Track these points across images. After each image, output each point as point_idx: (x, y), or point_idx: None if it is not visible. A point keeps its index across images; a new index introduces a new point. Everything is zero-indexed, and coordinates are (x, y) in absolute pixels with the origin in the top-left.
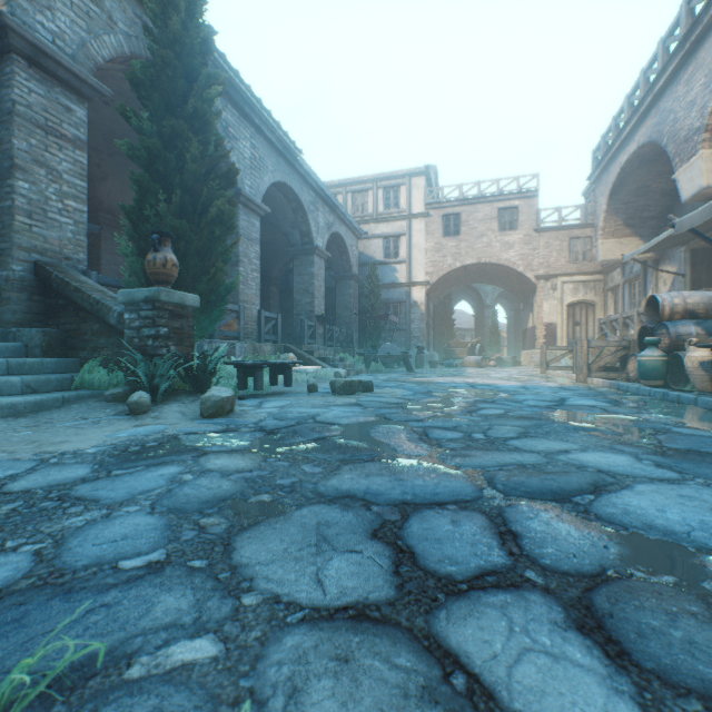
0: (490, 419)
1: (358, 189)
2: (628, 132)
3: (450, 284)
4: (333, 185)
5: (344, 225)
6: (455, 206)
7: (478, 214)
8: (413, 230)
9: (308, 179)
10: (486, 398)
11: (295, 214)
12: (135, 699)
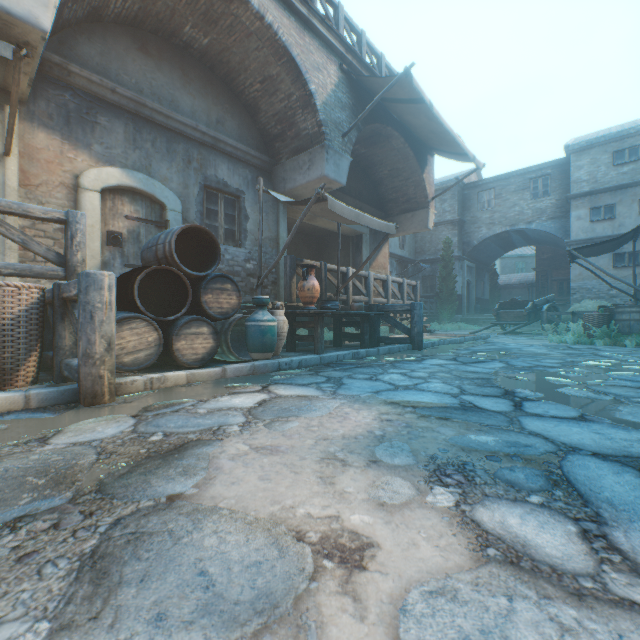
0: (559, 358)
1: None
2: None
3: None
4: None
5: None
6: None
7: None
8: None
9: None
10: (538, 369)
11: None
12: (618, 347)
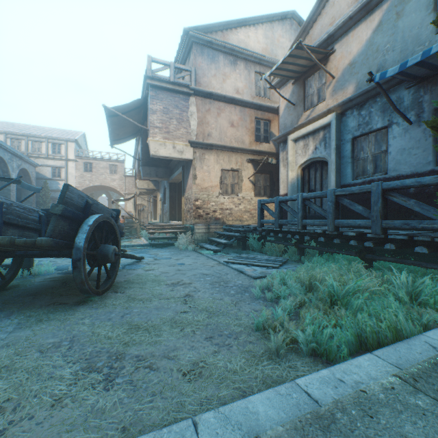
0: None
1: (36, 140)
2: (135, 163)
3: (90, 190)
4: (19, 134)
5: (28, 163)
6: (91, 159)
7: (101, 165)
8: (69, 166)
9: (9, 150)
10: None
11: (0, 163)
12: None
